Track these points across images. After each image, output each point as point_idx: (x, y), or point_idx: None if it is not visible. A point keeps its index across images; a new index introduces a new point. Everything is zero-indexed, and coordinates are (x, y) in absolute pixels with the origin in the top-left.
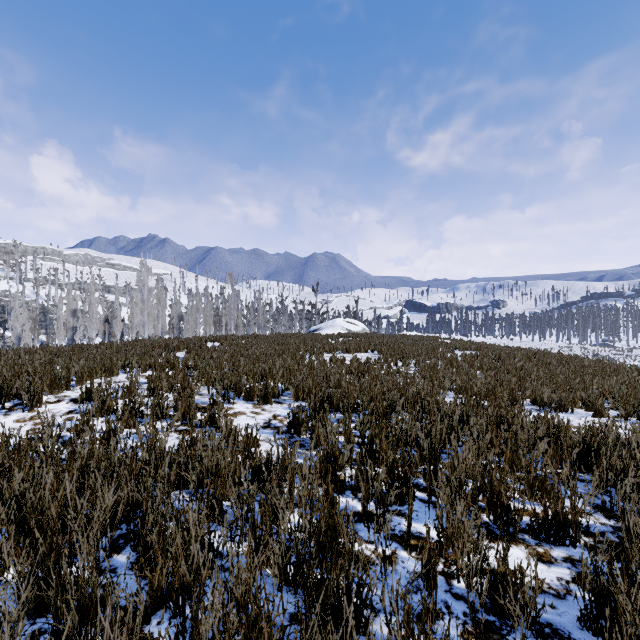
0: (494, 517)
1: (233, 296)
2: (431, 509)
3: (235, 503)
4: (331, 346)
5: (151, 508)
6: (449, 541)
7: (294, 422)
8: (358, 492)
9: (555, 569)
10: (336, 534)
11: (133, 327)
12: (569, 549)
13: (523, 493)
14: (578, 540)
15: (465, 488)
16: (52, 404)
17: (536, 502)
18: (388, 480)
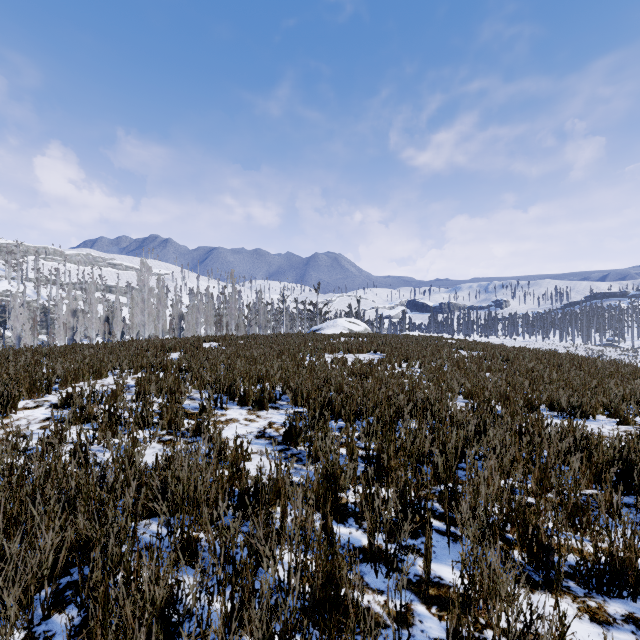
0: (529, 557)
1: (234, 296)
2: (450, 543)
3: (216, 536)
4: (332, 346)
5: (100, 556)
6: (479, 595)
7: (290, 432)
8: (363, 520)
9: (616, 634)
10: (336, 591)
11: (133, 327)
12: (628, 602)
13: (559, 523)
14: (639, 592)
15: (492, 520)
16: (29, 410)
17: (584, 542)
18: (398, 506)
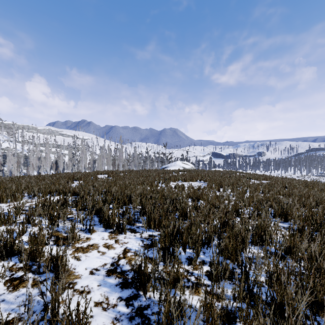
0: None
1: (121, 149)
2: None
3: None
4: (175, 177)
5: None
6: None
7: (139, 276)
8: None
9: None
10: None
11: (70, 166)
12: None
13: None
14: None
15: None
16: None
17: None
18: None
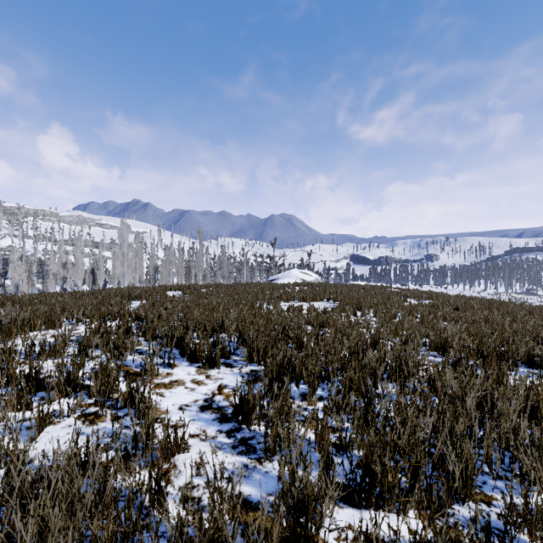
0: None
1: (201, 250)
2: None
3: None
4: (288, 295)
5: None
6: None
7: (242, 407)
8: None
9: None
10: None
11: (115, 277)
12: None
13: None
14: None
15: None
16: None
17: None
18: None
